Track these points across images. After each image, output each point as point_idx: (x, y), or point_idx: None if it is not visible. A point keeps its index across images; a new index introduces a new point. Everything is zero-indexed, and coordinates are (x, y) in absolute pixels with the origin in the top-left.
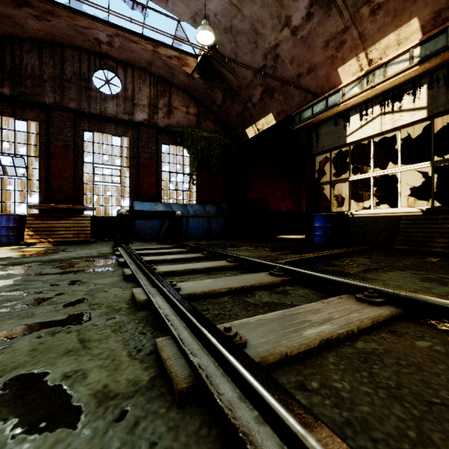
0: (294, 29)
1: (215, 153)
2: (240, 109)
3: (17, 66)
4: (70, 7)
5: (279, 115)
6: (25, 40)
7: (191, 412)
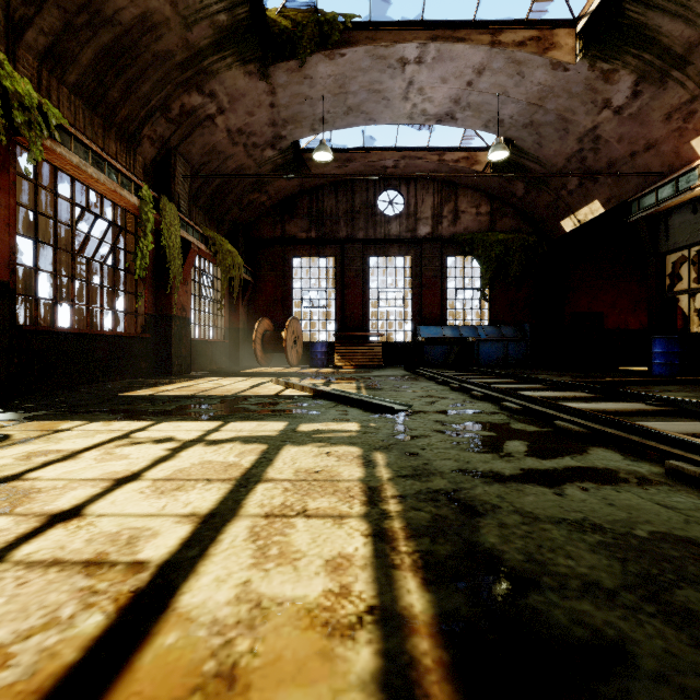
0: (617, 109)
1: (515, 258)
2: (550, 199)
3: (320, 211)
4: (363, 148)
5: (609, 201)
6: (326, 185)
7: (484, 401)
